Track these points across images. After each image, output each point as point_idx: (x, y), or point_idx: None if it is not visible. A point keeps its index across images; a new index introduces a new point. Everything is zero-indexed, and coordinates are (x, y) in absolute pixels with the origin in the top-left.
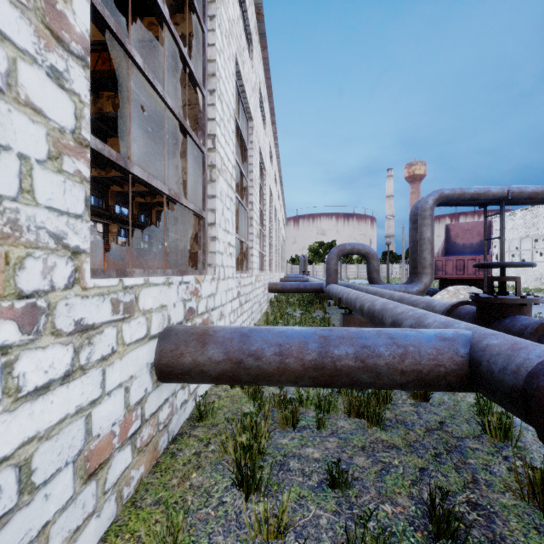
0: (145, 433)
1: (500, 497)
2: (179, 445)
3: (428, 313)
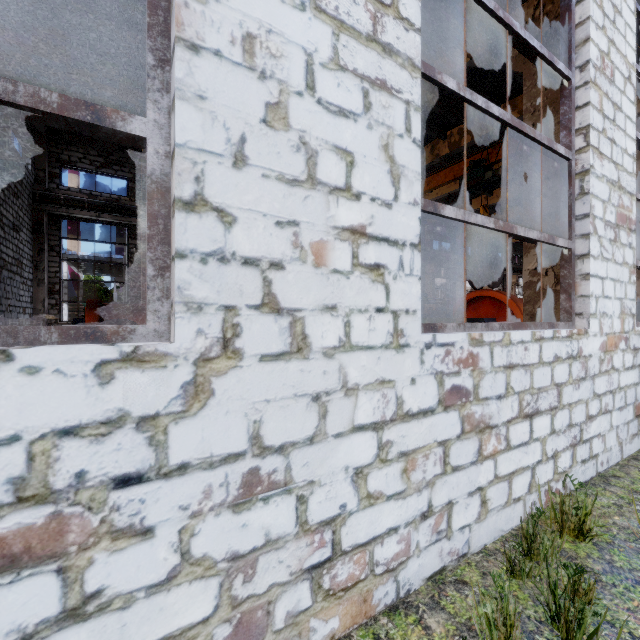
0: None
1: None
2: None
3: None
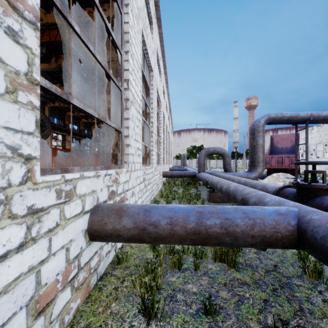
0: (81, 276)
1: (319, 322)
2: (104, 282)
3: (266, 194)
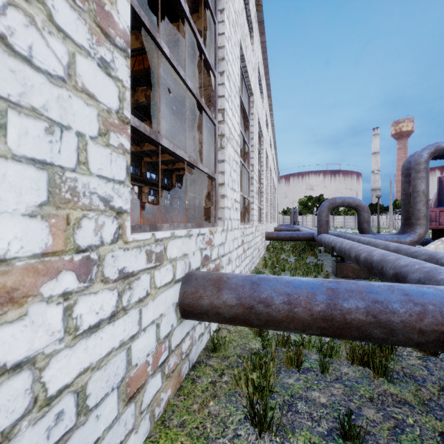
0: (172, 361)
1: None
2: (198, 373)
3: (439, 267)
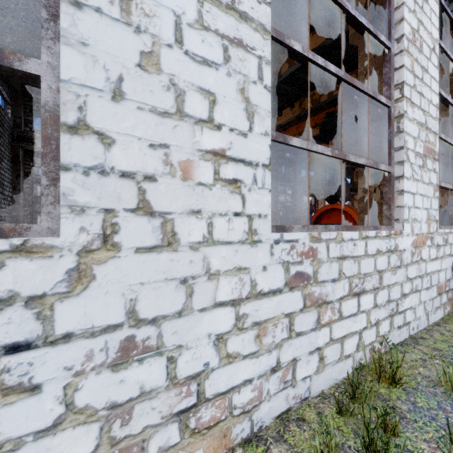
0: (449, 294)
1: None
2: None
3: None
